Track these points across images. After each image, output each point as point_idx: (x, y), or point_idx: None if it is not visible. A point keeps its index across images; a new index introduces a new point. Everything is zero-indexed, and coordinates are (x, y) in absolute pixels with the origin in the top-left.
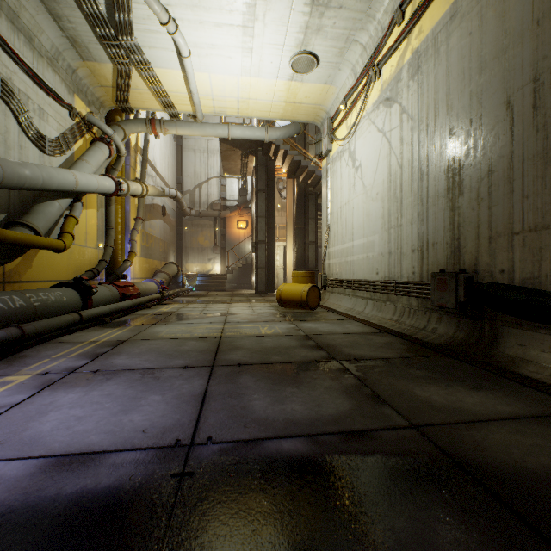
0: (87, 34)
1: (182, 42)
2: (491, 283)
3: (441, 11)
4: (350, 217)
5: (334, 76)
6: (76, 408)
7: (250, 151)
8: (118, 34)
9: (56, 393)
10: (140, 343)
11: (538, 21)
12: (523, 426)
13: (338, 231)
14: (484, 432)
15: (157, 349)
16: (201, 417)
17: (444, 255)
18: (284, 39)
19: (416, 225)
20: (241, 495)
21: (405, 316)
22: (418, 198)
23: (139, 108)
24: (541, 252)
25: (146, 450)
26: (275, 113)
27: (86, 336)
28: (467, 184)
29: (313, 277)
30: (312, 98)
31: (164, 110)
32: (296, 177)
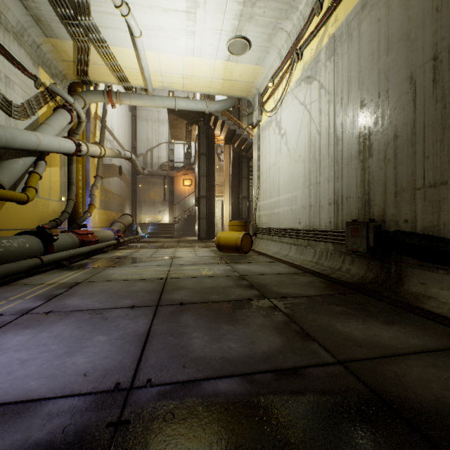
0: (49, 13)
1: (133, 24)
2: (396, 231)
3: (353, 2)
4: (277, 176)
5: (263, 58)
6: (21, 351)
7: (194, 121)
8: (77, 15)
9: (5, 335)
10: (94, 285)
11: (437, 8)
12: (436, 359)
13: (267, 187)
14: (403, 366)
15: (108, 290)
16: (143, 357)
17: (356, 207)
18: (222, 24)
19: (332, 182)
20: (176, 446)
21: (323, 258)
22: (334, 159)
23: (97, 81)
24: (440, 204)
25: (85, 396)
26: (214, 88)
27: (45, 278)
28: (376, 147)
29: (246, 226)
30: (245, 77)
31: (120, 83)
32: (232, 144)
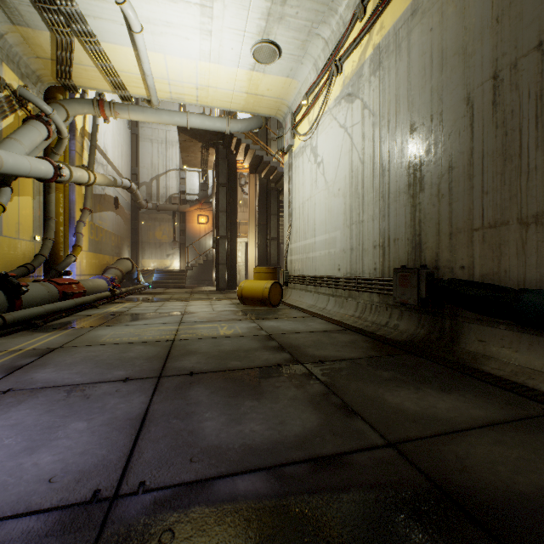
0: None
1: (132, 15)
2: (451, 279)
3: (402, 7)
4: (312, 213)
5: (296, 69)
6: None
7: (211, 144)
8: None
9: None
10: (75, 351)
11: (498, 18)
12: (502, 434)
13: (300, 227)
14: (465, 446)
15: (94, 358)
16: (135, 450)
17: (405, 251)
18: (245, 24)
19: (377, 221)
20: None
21: (366, 312)
22: (380, 194)
23: (84, 87)
24: (501, 248)
25: (46, 514)
26: (236, 104)
27: (8, 343)
28: (428, 180)
29: (275, 273)
30: (274, 91)
31: (114, 91)
32: (258, 173)
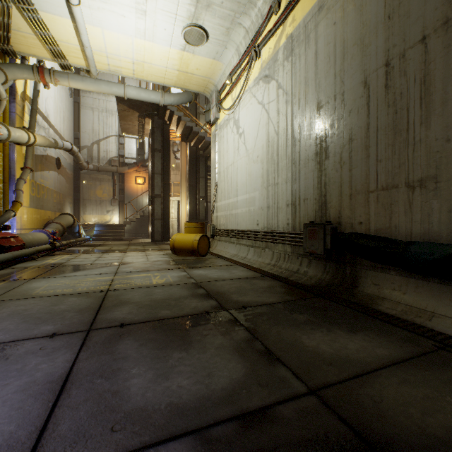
0: None
1: None
2: (351, 233)
3: (310, 3)
4: (235, 176)
5: (221, 53)
6: None
7: (147, 114)
8: None
9: None
10: (3, 305)
11: (389, 15)
12: (406, 373)
13: (225, 188)
14: (377, 388)
15: (23, 312)
16: (50, 422)
17: (313, 209)
18: (177, 8)
19: (290, 183)
20: None
21: (281, 261)
22: (292, 161)
23: (24, 53)
24: (392, 207)
25: None
26: (169, 79)
27: None
28: (332, 150)
29: (204, 228)
30: (202, 71)
31: (54, 60)
32: (189, 141)
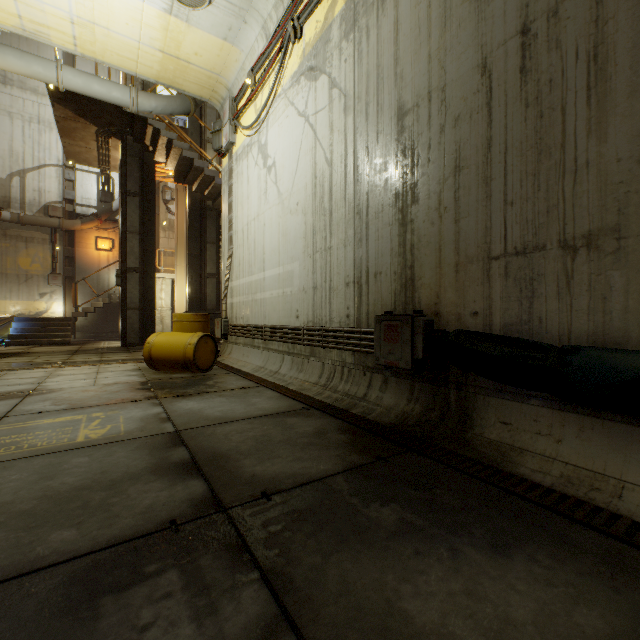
0: None
1: None
2: (460, 331)
3: None
4: (261, 237)
5: (238, 30)
6: None
7: (113, 131)
8: None
9: None
10: None
11: None
12: None
13: (245, 257)
14: None
15: None
16: None
17: (392, 290)
18: None
19: (351, 247)
20: None
21: (336, 378)
22: (355, 209)
23: None
24: (534, 285)
25: None
26: (146, 66)
27: None
28: (425, 187)
29: (208, 322)
30: (205, 59)
31: None
32: (188, 183)
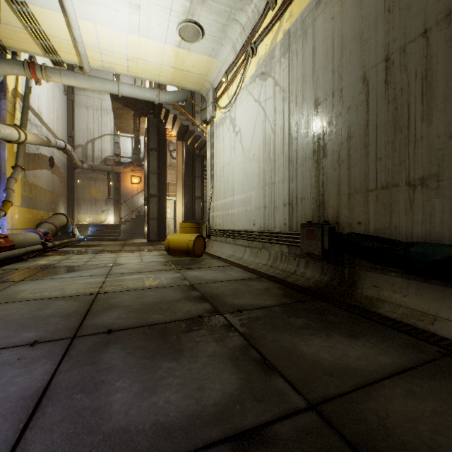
0: None
1: None
2: (350, 233)
3: None
4: (231, 175)
5: (217, 50)
6: None
7: (142, 113)
8: None
9: None
10: None
11: (389, 8)
12: (411, 383)
13: (221, 187)
14: (382, 401)
15: (4, 318)
16: (18, 447)
17: (311, 208)
18: (171, 3)
19: (287, 182)
20: None
21: (278, 261)
22: (289, 159)
23: (14, 48)
24: (392, 207)
25: None
26: (164, 77)
27: None
28: (330, 148)
29: (199, 228)
30: (198, 68)
31: (46, 55)
32: (185, 140)
